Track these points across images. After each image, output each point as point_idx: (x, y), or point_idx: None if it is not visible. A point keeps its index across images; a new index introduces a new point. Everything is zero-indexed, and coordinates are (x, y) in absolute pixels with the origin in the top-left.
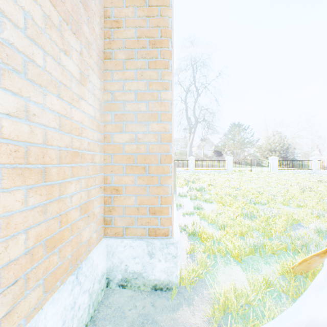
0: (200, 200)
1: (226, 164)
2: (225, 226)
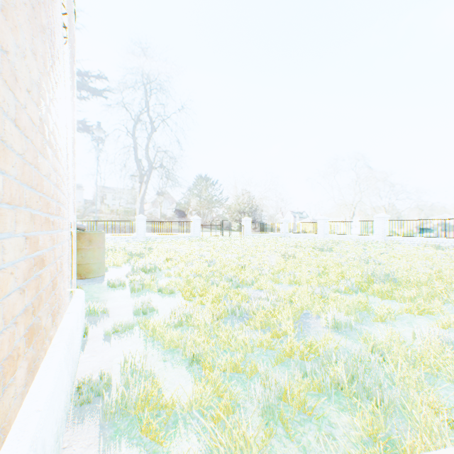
0: (150, 291)
1: (192, 227)
2: (201, 355)
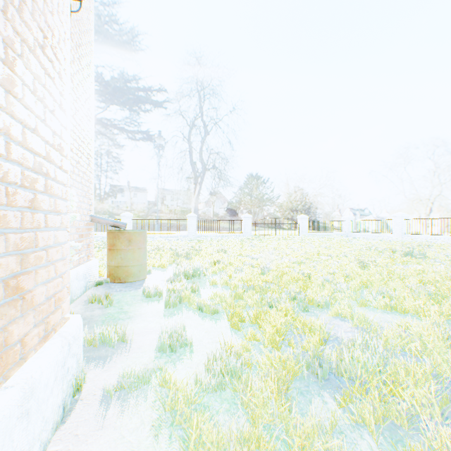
0: (189, 306)
1: (243, 226)
2: None
